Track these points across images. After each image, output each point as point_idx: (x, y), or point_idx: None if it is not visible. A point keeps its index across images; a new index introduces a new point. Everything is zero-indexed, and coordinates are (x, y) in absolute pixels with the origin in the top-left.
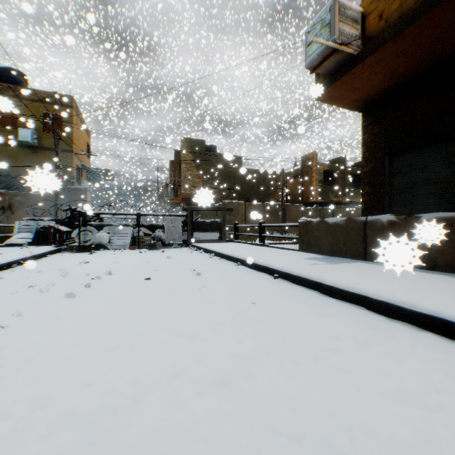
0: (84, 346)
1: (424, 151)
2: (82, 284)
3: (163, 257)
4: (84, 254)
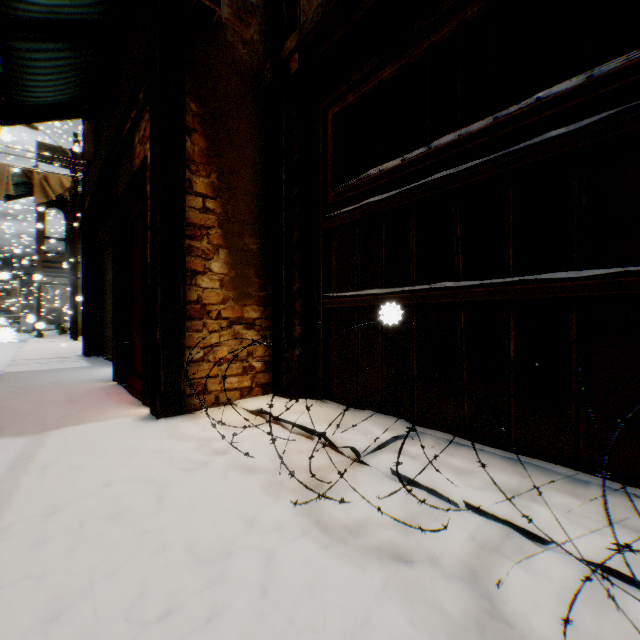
0: None
1: None
2: None
3: None
4: None
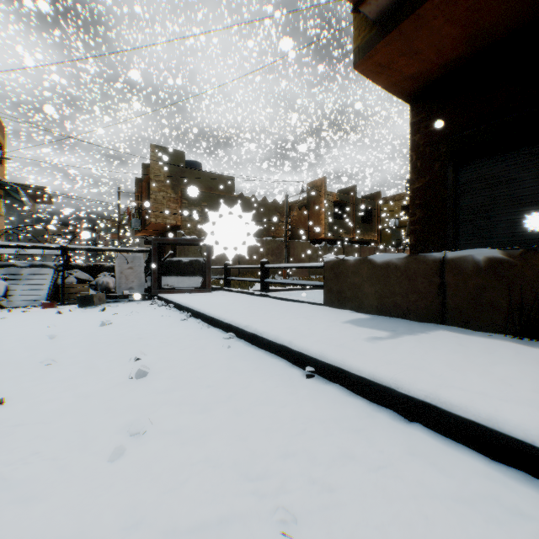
0: None
1: (510, 157)
2: None
3: (96, 323)
4: None
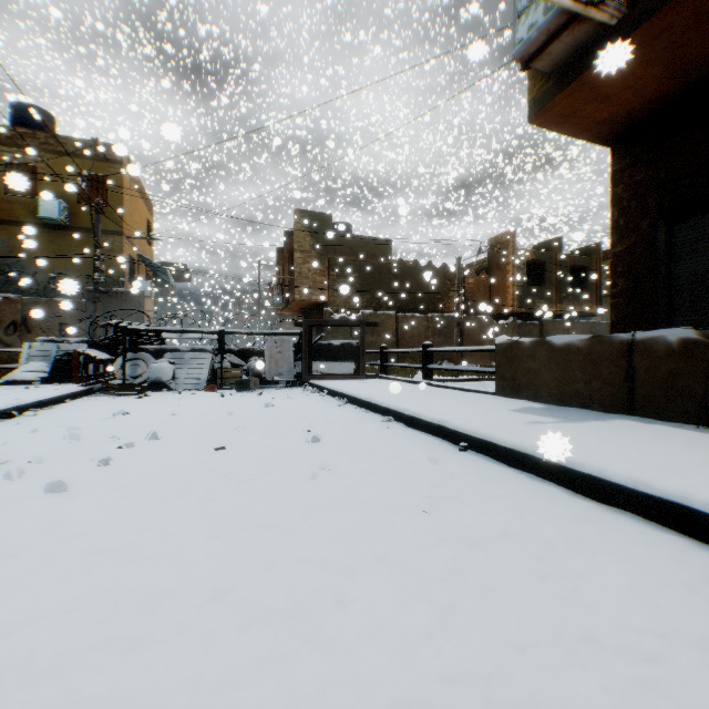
0: (8, 652)
1: None
2: (94, 459)
3: (259, 405)
4: (128, 399)
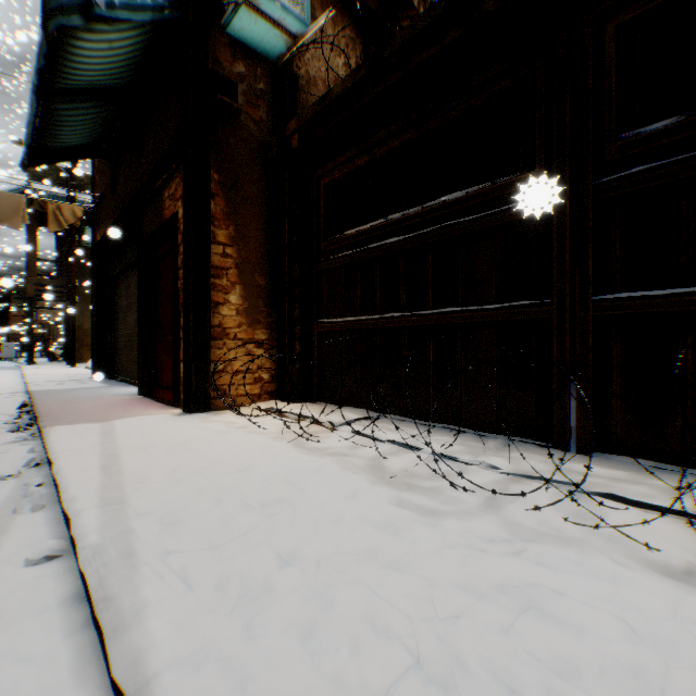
0: None
1: None
2: None
3: None
4: None
